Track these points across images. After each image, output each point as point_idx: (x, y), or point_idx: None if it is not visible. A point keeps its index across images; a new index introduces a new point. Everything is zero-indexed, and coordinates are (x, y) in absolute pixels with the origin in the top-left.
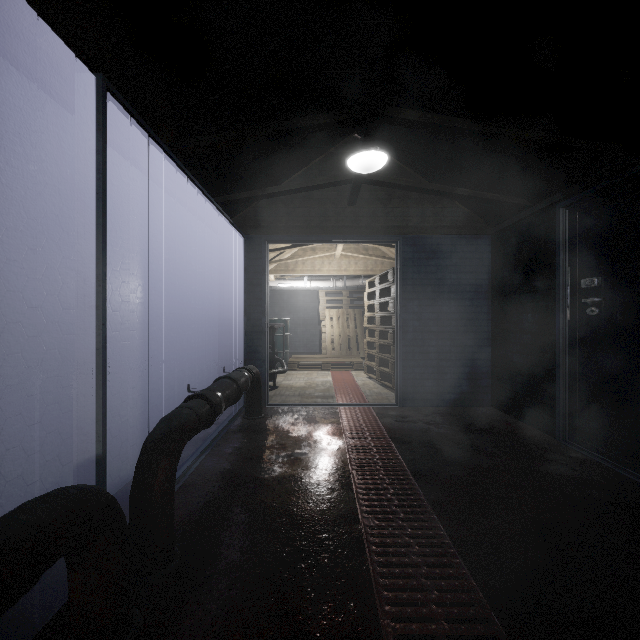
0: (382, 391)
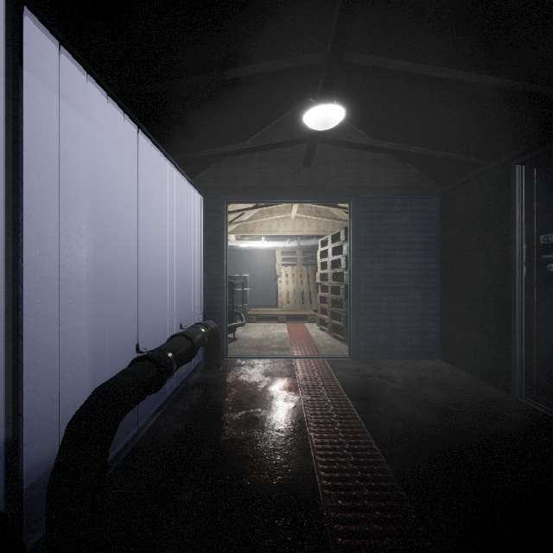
0: (335, 343)
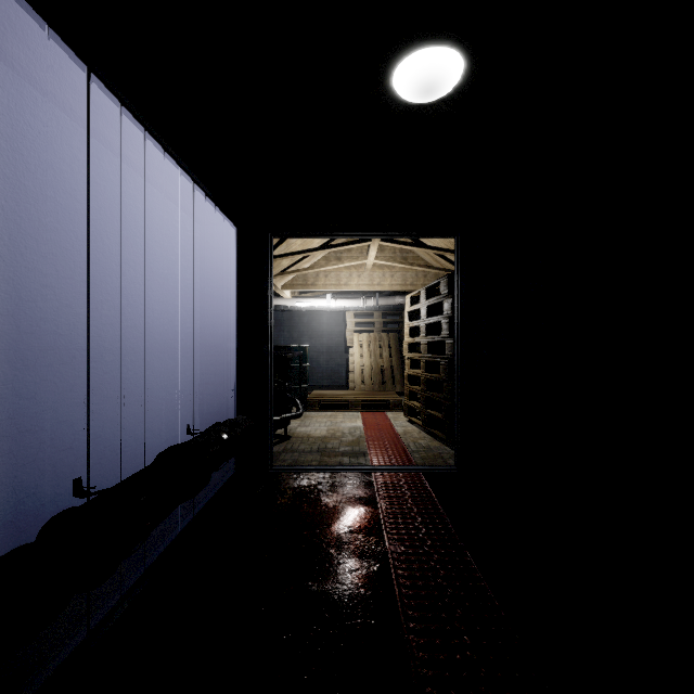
0: (432, 444)
